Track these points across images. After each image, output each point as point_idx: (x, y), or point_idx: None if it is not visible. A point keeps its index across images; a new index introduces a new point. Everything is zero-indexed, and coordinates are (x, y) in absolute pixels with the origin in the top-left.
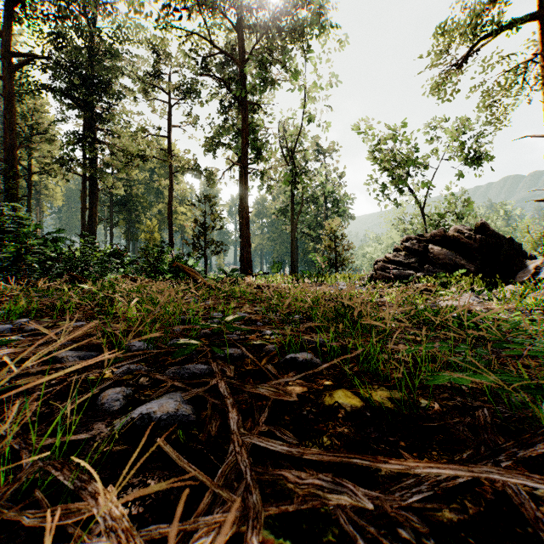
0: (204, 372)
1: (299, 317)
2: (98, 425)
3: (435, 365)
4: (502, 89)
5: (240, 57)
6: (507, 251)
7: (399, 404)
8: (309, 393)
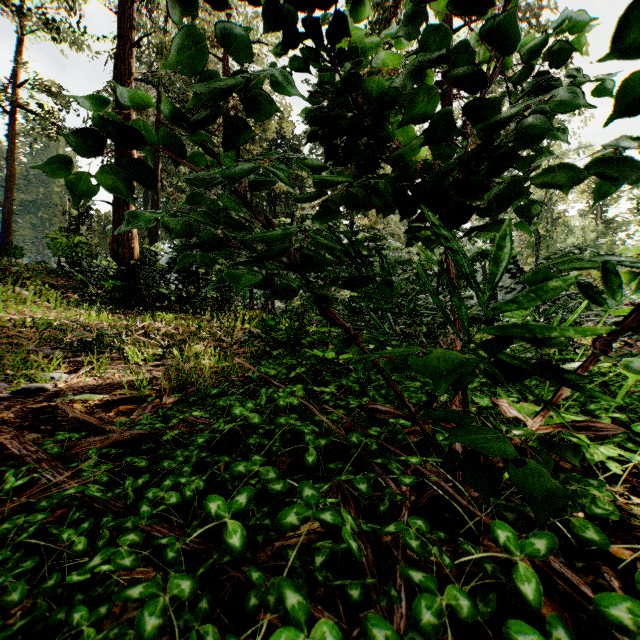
0: None
1: None
2: None
3: None
4: None
5: None
6: None
7: None
8: None
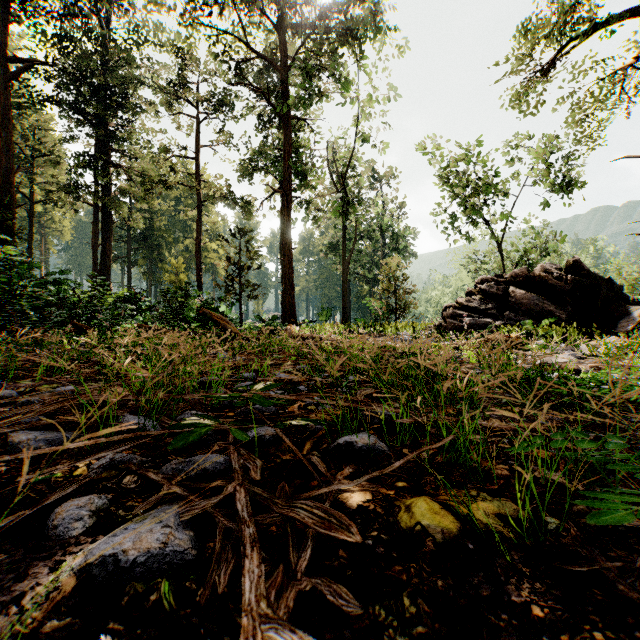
0: (219, 468)
1: (355, 380)
2: (37, 568)
3: (550, 453)
4: (596, 101)
5: (281, 63)
6: (605, 294)
7: (515, 524)
8: (375, 504)
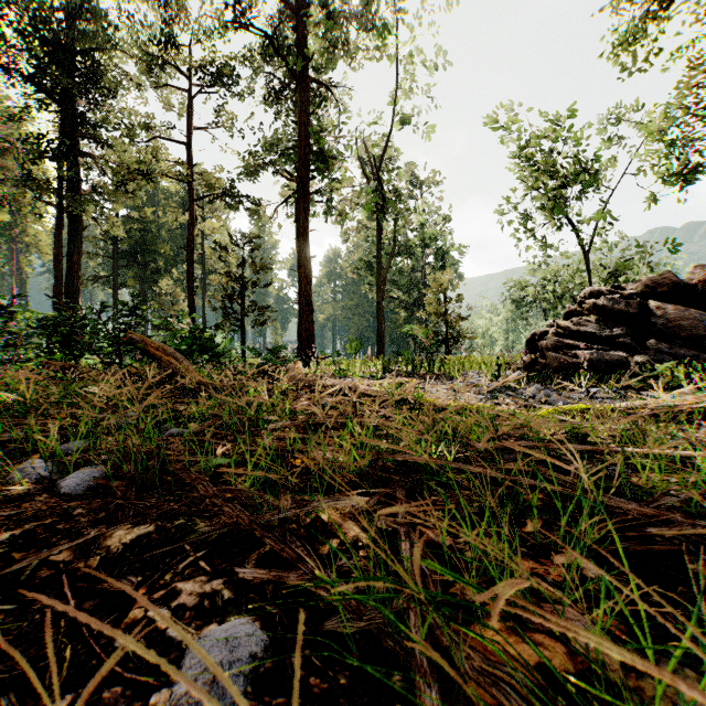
0: None
1: None
2: None
3: None
4: None
5: (295, 7)
6: None
7: None
8: None
